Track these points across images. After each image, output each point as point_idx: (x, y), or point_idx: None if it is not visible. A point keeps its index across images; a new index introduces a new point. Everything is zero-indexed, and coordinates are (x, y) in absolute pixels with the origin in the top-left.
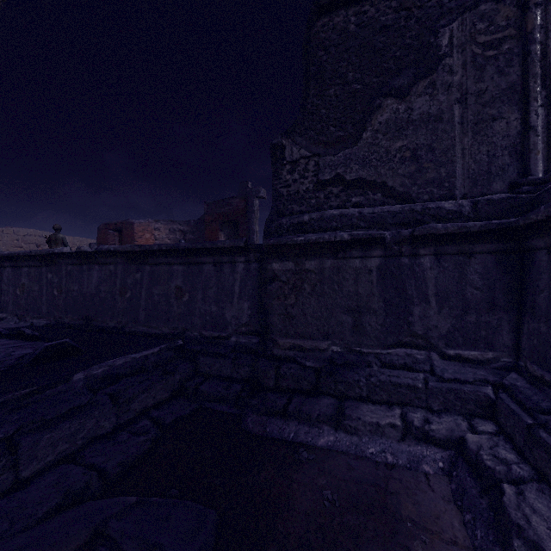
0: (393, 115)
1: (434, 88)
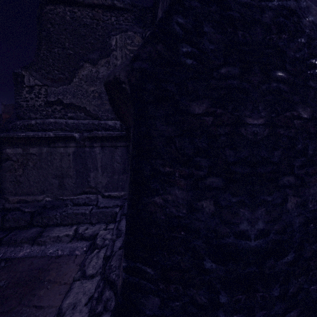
0: (90, 73)
1: (109, 64)
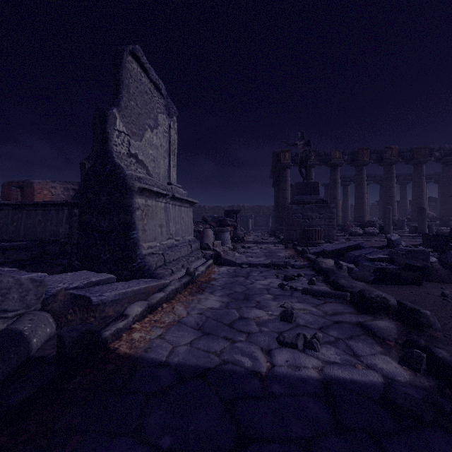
0: None
1: None
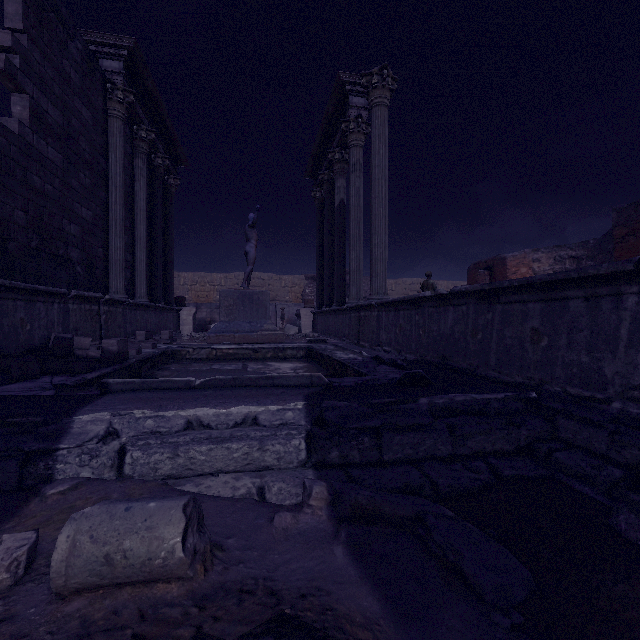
0: None
1: None
